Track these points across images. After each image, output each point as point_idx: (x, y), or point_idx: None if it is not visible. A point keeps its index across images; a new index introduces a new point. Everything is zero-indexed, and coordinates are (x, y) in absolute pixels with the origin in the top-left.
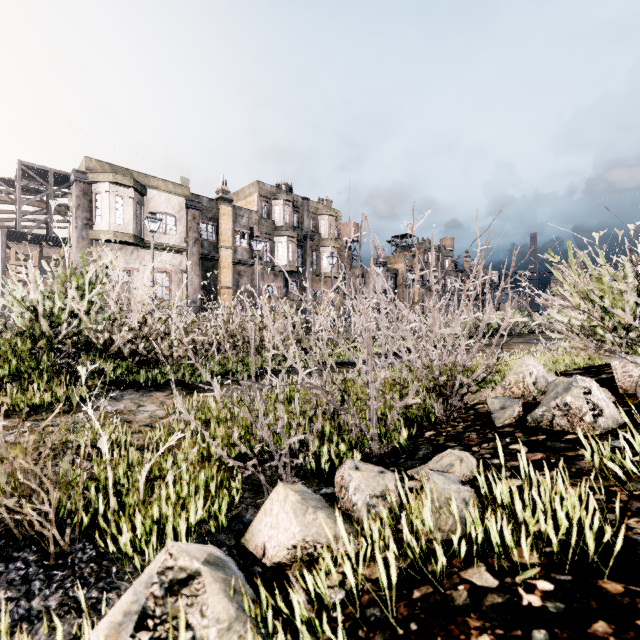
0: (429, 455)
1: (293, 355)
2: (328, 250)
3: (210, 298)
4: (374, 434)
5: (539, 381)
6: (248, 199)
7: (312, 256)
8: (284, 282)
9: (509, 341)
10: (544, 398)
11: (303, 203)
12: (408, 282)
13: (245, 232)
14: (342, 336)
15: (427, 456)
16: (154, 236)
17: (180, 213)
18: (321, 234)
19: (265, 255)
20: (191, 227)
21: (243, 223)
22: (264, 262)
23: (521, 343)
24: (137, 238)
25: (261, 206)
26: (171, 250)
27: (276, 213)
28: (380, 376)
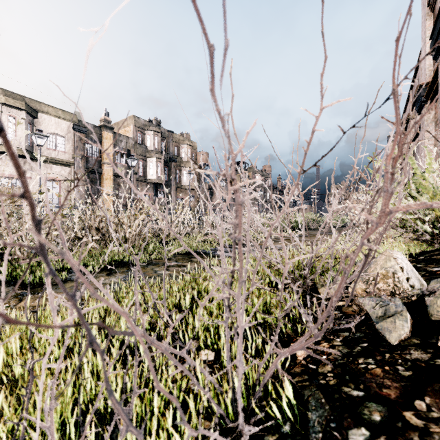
0: (334, 432)
1: (152, 247)
2: (187, 169)
3: (95, 202)
4: (241, 410)
5: (410, 276)
6: (126, 128)
7: (175, 173)
8: (154, 191)
9: (312, 233)
10: (435, 301)
11: (169, 134)
12: (242, 194)
13: (124, 153)
14: (196, 230)
15: (332, 436)
16: (45, 151)
17: (68, 134)
18: (182, 158)
19: (139, 171)
20: (78, 146)
21: (122, 146)
22: (139, 176)
23: (321, 234)
24: (29, 152)
25: (136, 134)
26: (60, 163)
27: (148, 140)
28: (244, 287)
